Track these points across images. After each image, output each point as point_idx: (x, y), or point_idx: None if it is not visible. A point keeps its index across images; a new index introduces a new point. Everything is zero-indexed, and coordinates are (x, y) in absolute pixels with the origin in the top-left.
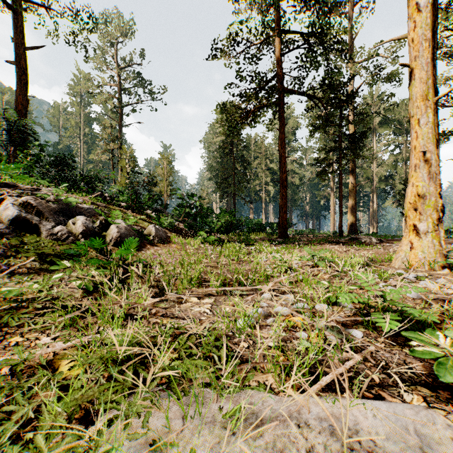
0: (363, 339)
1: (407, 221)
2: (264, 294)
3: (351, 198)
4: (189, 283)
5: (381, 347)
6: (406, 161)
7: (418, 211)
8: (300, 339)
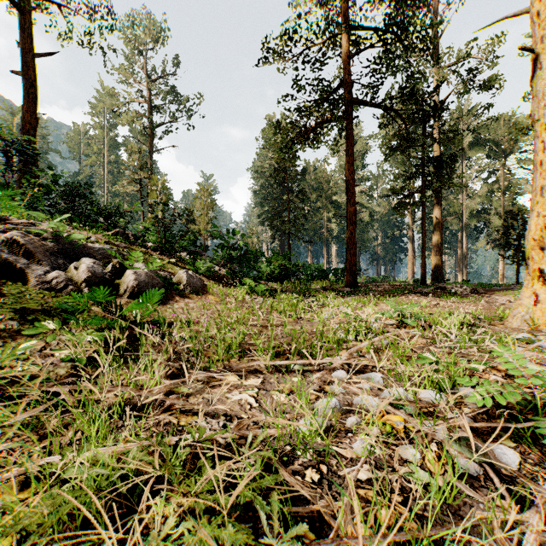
0: (519, 465)
1: (528, 265)
2: (336, 372)
3: (436, 237)
4: (226, 353)
5: None
6: (504, 192)
7: (545, 250)
8: (409, 463)
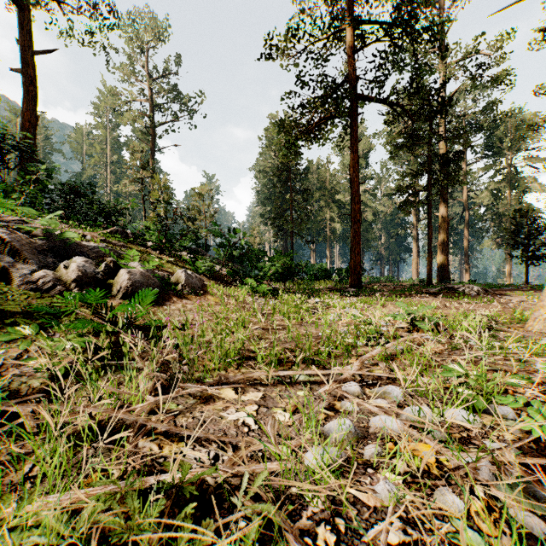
0: None
1: None
2: (347, 385)
3: (441, 236)
4: (223, 361)
5: None
6: (510, 190)
7: None
8: (450, 517)
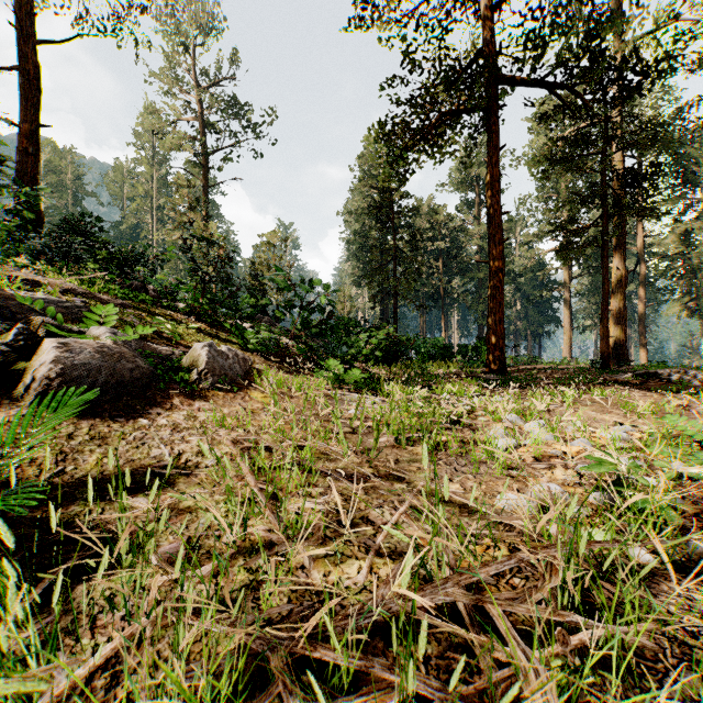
0: None
1: None
2: None
3: (616, 297)
4: None
5: None
6: None
7: None
8: None
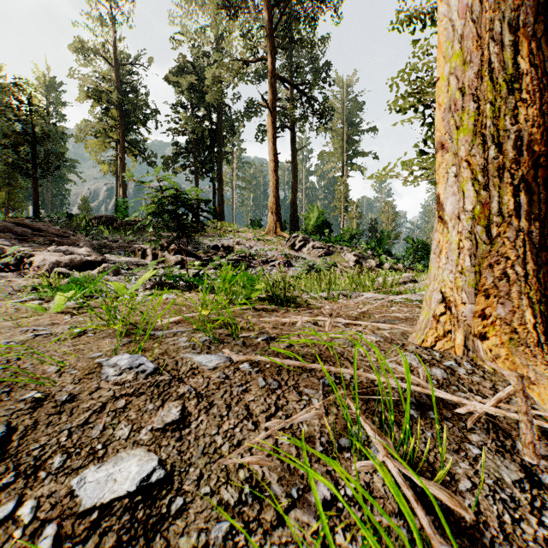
0: None
1: None
2: None
3: None
4: None
5: None
6: None
7: None
8: None
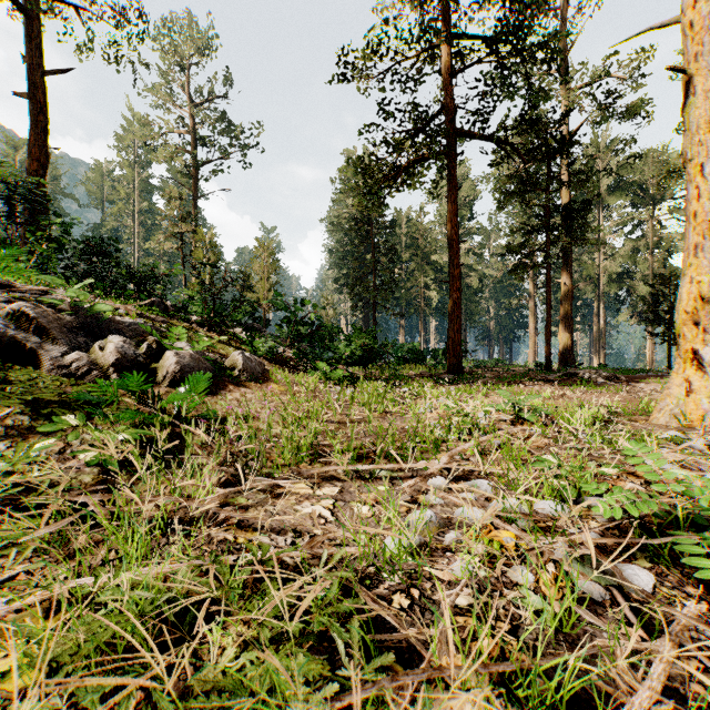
0: (654, 588)
1: (679, 345)
2: (433, 479)
3: (564, 309)
4: (294, 456)
5: (703, 613)
6: (653, 250)
7: (700, 326)
8: (519, 587)
